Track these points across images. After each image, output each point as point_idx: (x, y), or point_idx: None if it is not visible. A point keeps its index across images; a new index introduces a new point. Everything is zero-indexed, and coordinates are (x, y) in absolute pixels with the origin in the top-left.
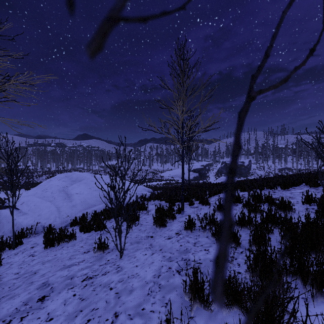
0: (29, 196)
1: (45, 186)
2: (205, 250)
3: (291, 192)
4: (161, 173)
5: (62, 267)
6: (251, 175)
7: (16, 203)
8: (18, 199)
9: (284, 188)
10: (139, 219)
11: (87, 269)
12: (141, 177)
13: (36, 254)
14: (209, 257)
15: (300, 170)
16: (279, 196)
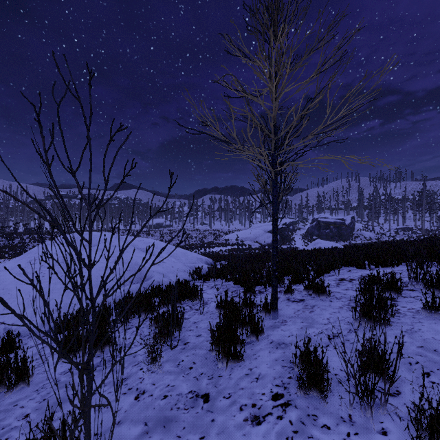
0: (3, 271)
1: (36, 253)
2: None
3: None
4: (225, 235)
5: None
6: (356, 238)
7: None
8: None
9: None
10: (184, 326)
11: None
12: (198, 240)
13: None
14: None
15: (429, 231)
16: None
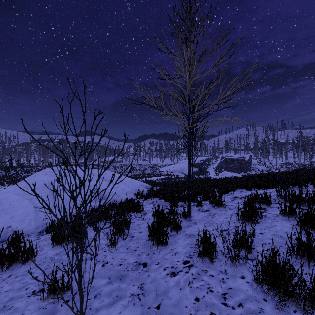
0: (7, 192)
1: (29, 181)
2: None
3: None
4: (160, 168)
5: None
6: (252, 170)
7: None
8: None
9: None
10: (131, 227)
11: None
12: (140, 172)
13: None
14: None
15: (303, 165)
16: None
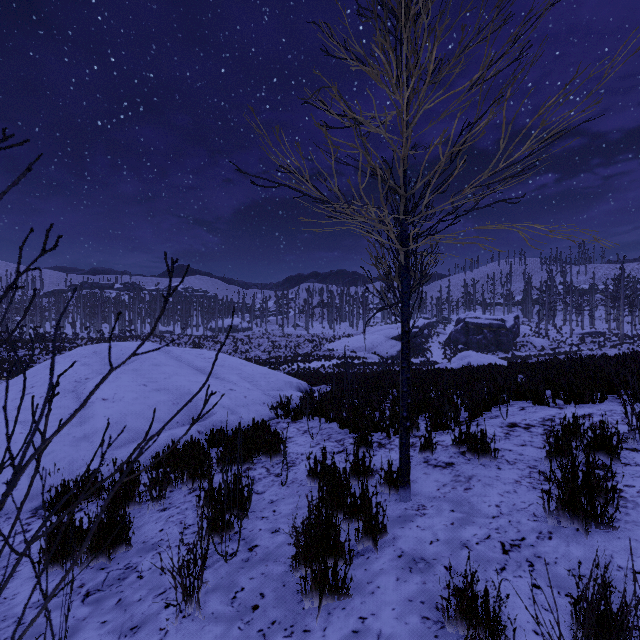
0: None
1: (35, 377)
2: None
3: None
4: (329, 344)
5: None
6: (521, 347)
7: None
8: None
9: None
10: (254, 508)
11: None
12: (288, 351)
13: None
14: None
15: (630, 338)
16: None
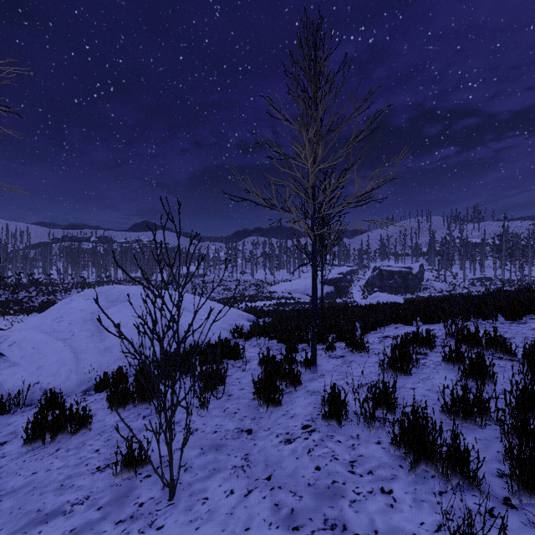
0: (27, 329)
1: (61, 310)
2: (383, 494)
3: (532, 326)
4: (270, 287)
5: (30, 519)
6: (425, 290)
7: (2, 344)
8: (6, 336)
9: (511, 318)
10: (227, 382)
11: (84, 533)
12: (237, 293)
13: (3, 463)
14: (402, 527)
15: (509, 282)
16: (509, 335)
